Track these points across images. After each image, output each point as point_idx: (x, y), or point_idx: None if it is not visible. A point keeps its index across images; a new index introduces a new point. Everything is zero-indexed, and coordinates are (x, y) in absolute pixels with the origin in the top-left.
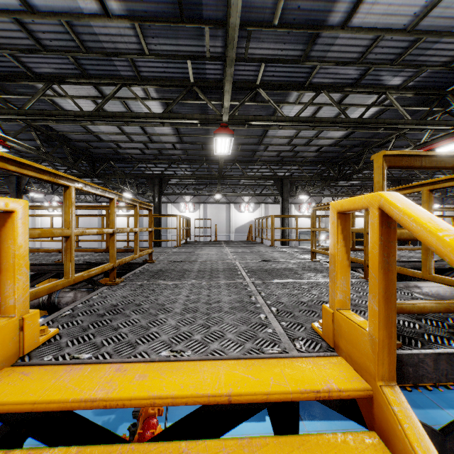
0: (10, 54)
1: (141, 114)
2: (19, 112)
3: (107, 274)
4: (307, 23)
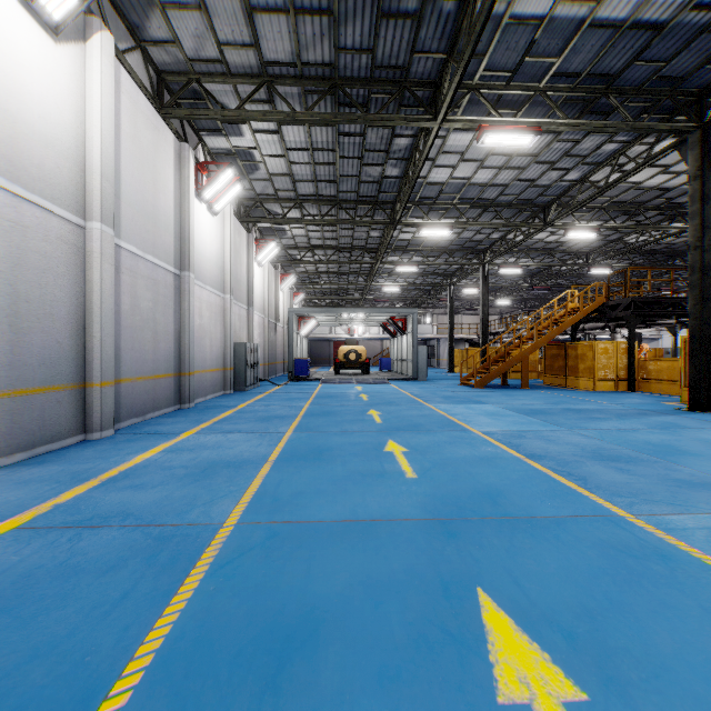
0: (601, 240)
1: (650, 242)
2: (607, 258)
3: (646, 325)
4: (684, 192)
